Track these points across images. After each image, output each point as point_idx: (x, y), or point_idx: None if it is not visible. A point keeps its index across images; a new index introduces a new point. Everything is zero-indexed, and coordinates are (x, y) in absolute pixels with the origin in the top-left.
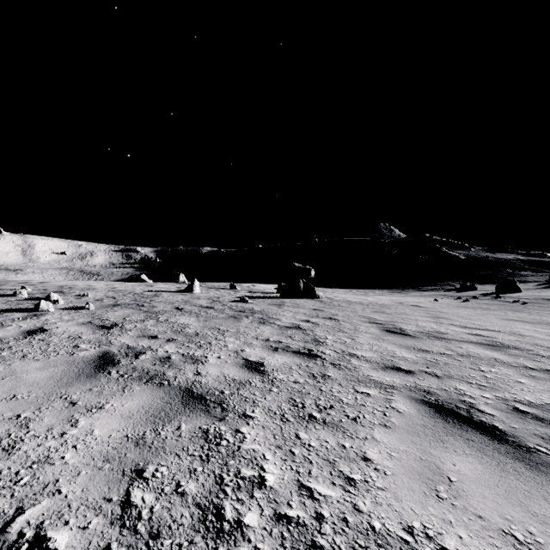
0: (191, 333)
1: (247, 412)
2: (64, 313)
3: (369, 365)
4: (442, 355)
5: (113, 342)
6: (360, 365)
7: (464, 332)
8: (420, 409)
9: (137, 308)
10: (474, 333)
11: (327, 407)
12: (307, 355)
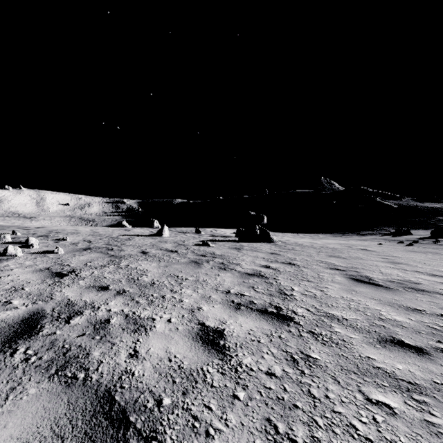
0: (146, 282)
1: None
2: (30, 257)
3: (359, 336)
4: (440, 317)
5: (55, 295)
6: (348, 336)
7: (437, 281)
8: None
9: (105, 251)
10: None
11: None
12: (276, 316)
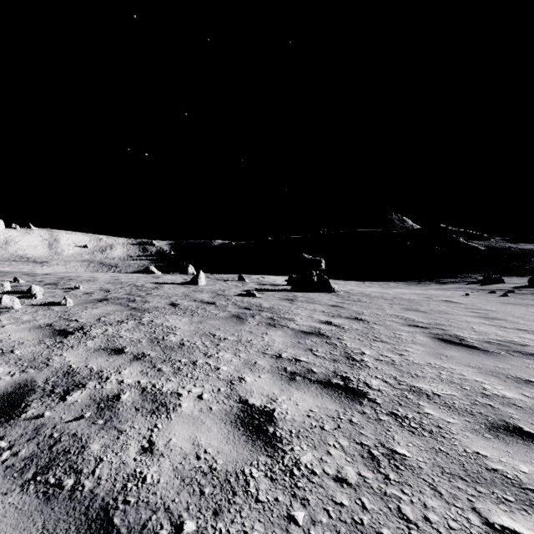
0: (174, 342)
1: None
2: (30, 310)
3: (459, 420)
4: None
5: (52, 361)
6: (444, 420)
7: None
8: None
9: (125, 303)
10: None
11: None
12: (343, 391)
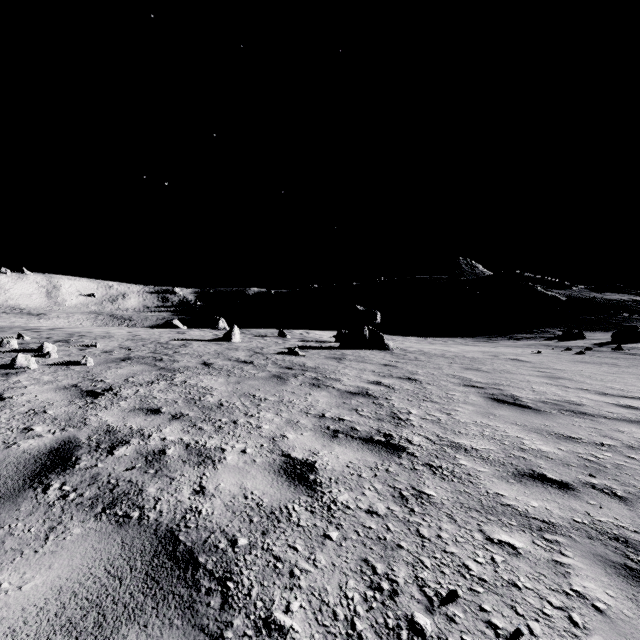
0: (212, 403)
1: (273, 612)
2: (48, 371)
3: (490, 469)
4: (600, 447)
5: (90, 420)
6: (475, 469)
7: (607, 402)
8: (639, 600)
9: (151, 363)
10: (623, 403)
11: (443, 593)
12: (384, 446)
